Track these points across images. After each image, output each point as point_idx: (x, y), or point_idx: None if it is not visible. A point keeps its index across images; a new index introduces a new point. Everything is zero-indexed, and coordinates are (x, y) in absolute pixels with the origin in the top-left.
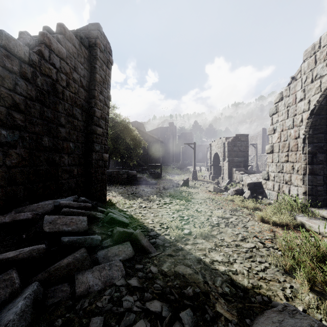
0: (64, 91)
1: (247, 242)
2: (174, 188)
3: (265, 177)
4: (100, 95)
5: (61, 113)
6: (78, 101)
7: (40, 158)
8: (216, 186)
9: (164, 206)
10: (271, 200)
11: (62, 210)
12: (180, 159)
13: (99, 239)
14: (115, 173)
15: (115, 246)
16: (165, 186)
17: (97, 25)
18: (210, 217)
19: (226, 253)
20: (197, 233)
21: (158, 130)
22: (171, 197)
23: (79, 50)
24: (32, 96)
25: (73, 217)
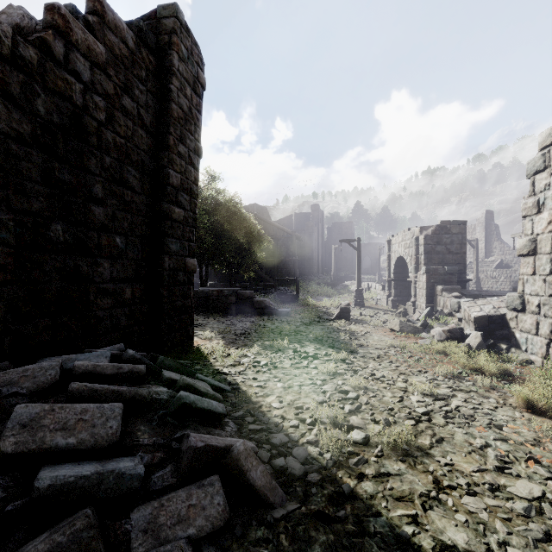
0: (101, 130)
1: (515, 478)
2: (322, 323)
3: (516, 305)
4: (180, 144)
5: (95, 176)
6: (134, 154)
7: (44, 267)
8: (401, 319)
9: (305, 362)
10: (531, 353)
11: (69, 385)
12: (330, 269)
13: (140, 474)
14: (215, 294)
15: (181, 491)
16: (305, 319)
17: (174, 8)
18: (405, 395)
19: (471, 515)
20: (385, 442)
21: (292, 219)
22: (317, 343)
23: (136, 53)
24: (23, 135)
25: (88, 408)
